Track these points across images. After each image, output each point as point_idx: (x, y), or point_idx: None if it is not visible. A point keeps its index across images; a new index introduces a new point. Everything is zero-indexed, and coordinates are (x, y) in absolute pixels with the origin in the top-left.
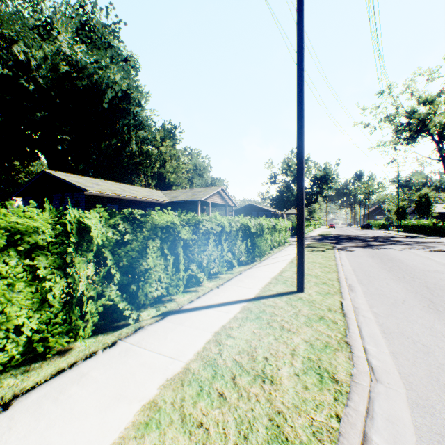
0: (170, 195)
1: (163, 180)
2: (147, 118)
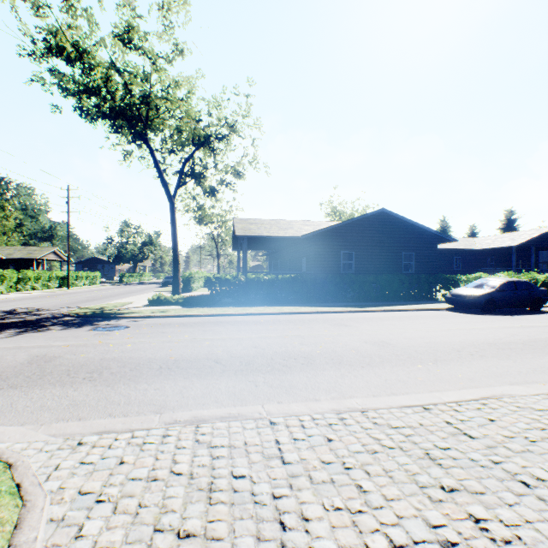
0: (4, 252)
1: None
2: None
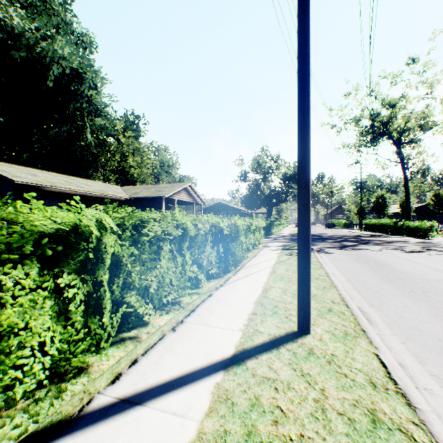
0: (130, 191)
1: (126, 175)
2: (104, 104)
